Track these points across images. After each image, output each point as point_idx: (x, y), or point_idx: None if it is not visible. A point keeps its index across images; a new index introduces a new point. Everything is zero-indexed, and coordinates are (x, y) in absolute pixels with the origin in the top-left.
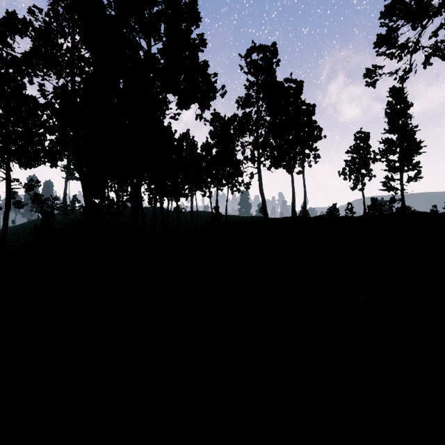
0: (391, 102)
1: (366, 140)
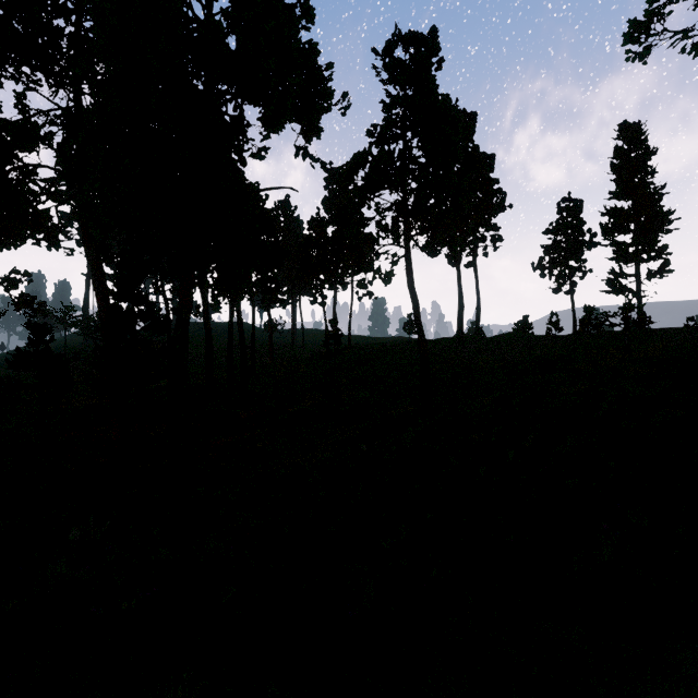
0: (621, 148)
1: (576, 213)
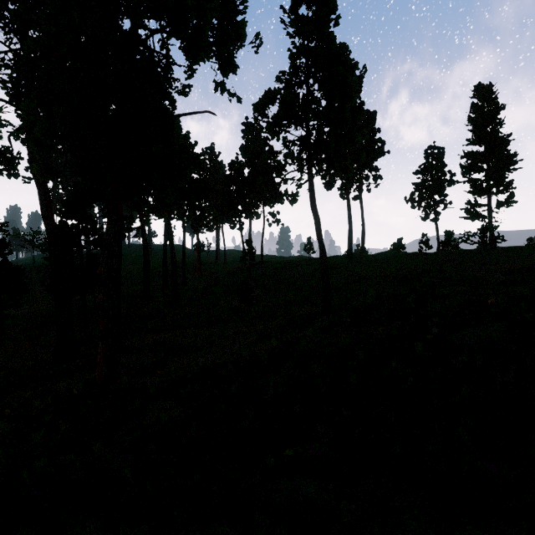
0: (476, 104)
1: (439, 158)
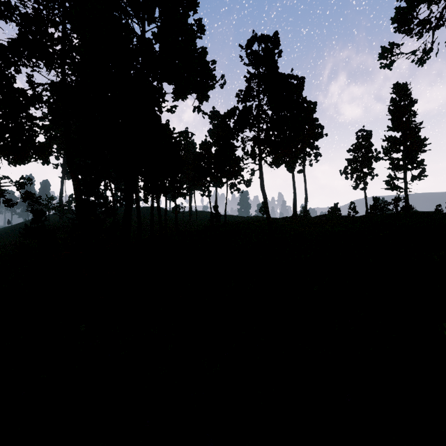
0: (395, 99)
1: (368, 139)
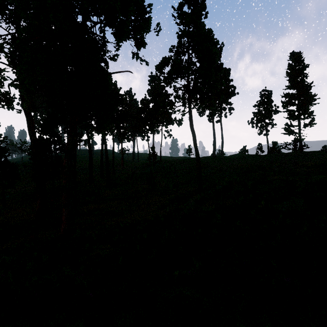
0: (291, 64)
1: (269, 97)
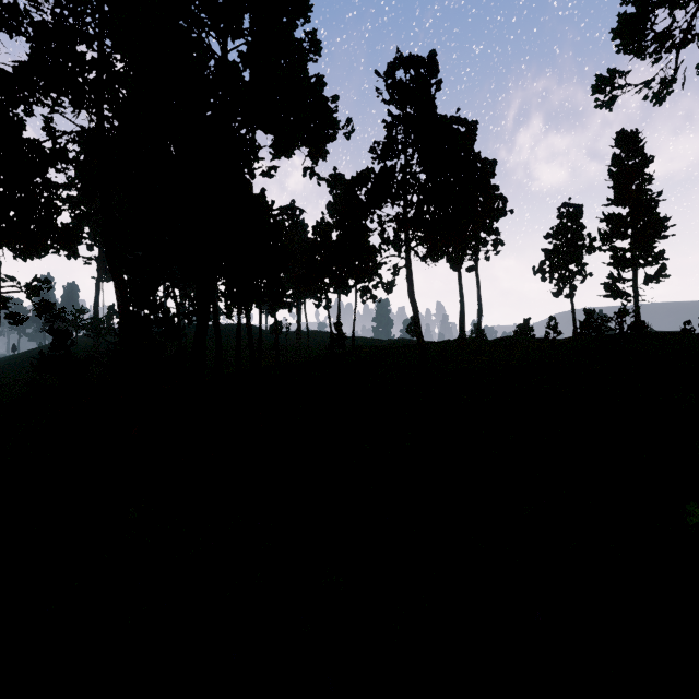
0: (619, 155)
1: (576, 218)
